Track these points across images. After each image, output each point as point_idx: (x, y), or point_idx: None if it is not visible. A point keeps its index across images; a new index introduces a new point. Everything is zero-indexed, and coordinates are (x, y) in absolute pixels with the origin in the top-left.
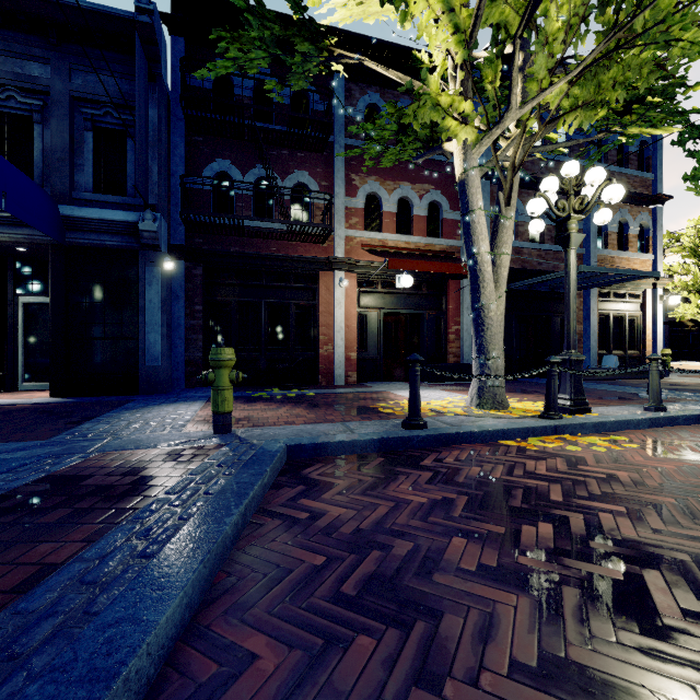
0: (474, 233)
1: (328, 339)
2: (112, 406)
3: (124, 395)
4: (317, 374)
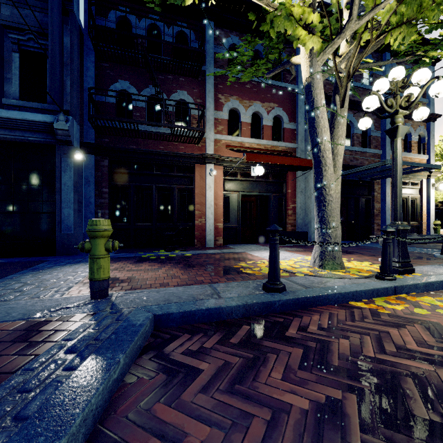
0: (318, 126)
1: (202, 213)
2: (26, 266)
3: (43, 256)
4: (194, 239)
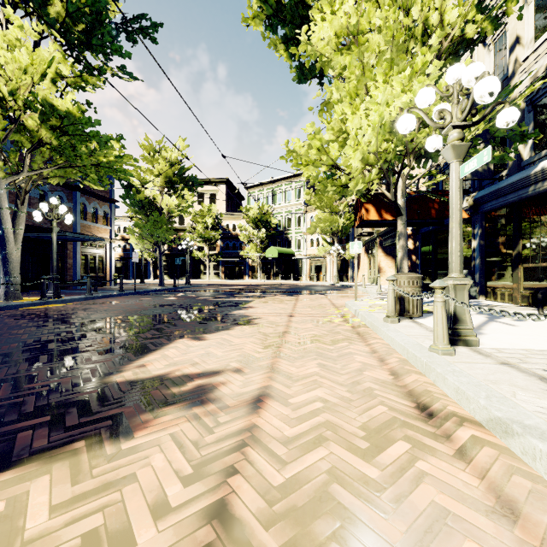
0: (3, 219)
1: None
2: None
3: None
4: None
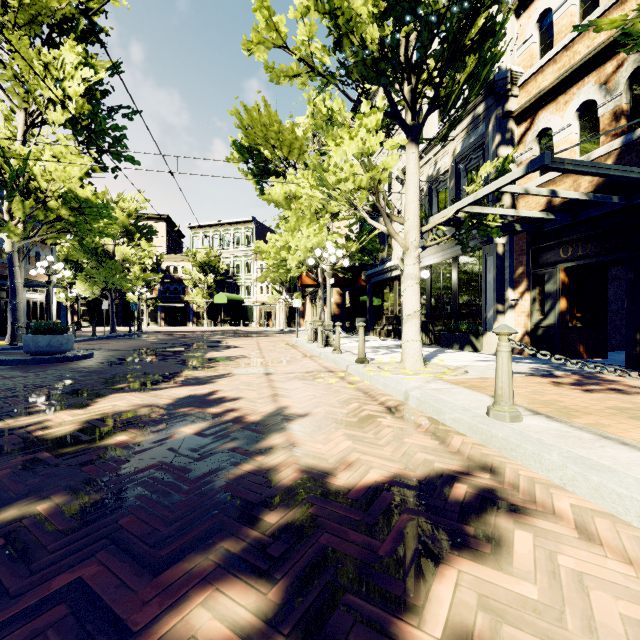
0: (16, 275)
1: None
2: None
3: None
4: None
